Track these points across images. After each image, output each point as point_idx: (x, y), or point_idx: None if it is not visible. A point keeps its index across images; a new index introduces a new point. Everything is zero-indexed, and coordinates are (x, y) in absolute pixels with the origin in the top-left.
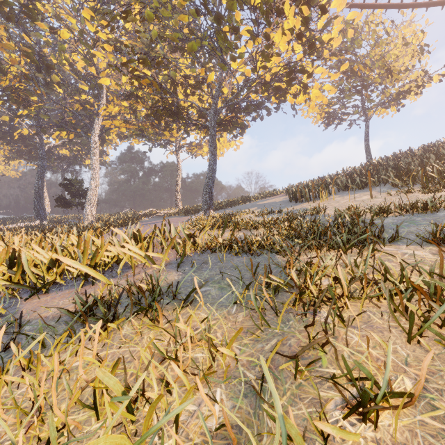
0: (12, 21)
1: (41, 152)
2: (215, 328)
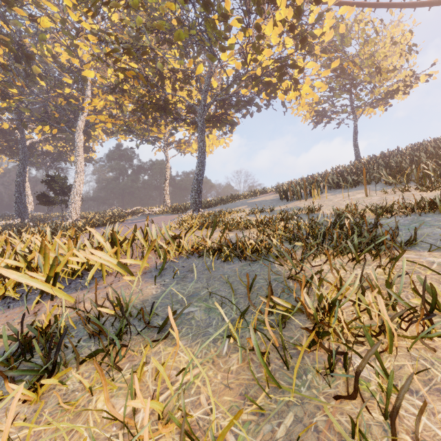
0: None
1: (22, 147)
2: (197, 384)
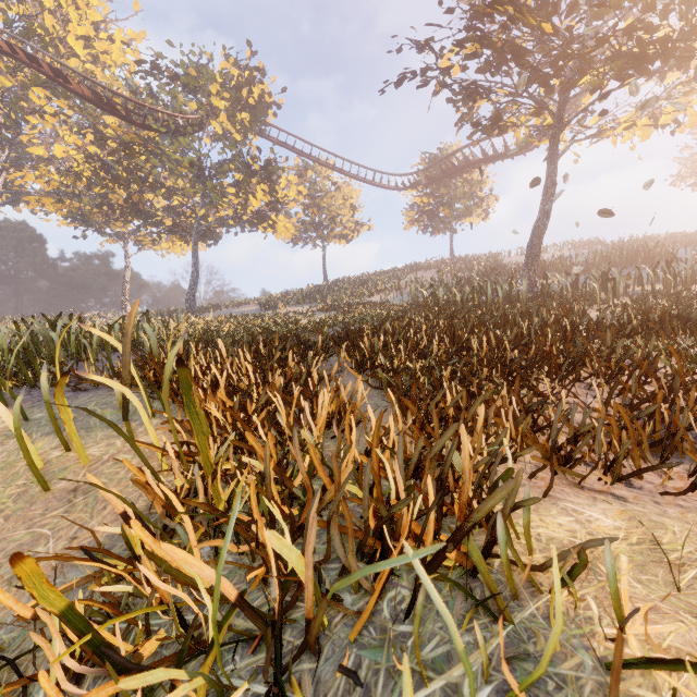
0: None
1: None
2: None
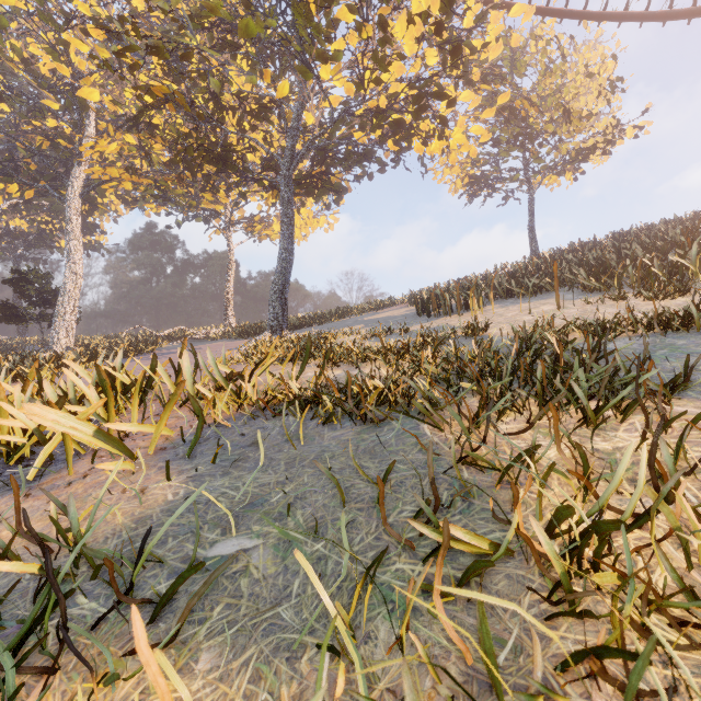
0: None
1: None
2: None
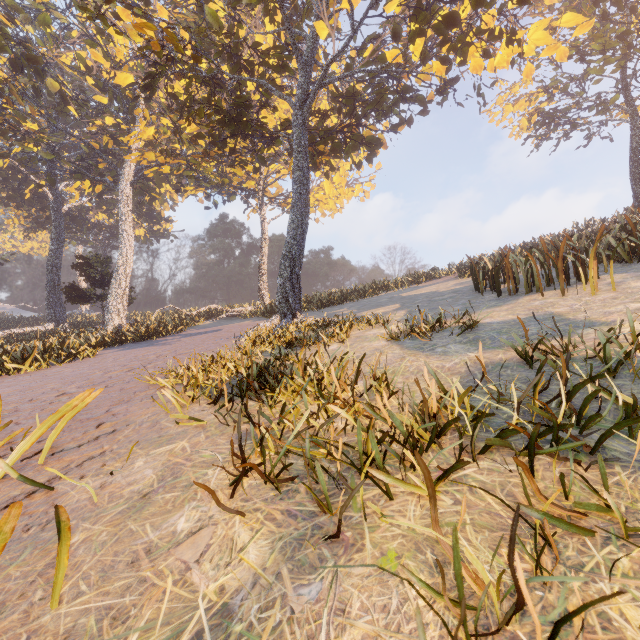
0: None
1: (56, 216)
2: None
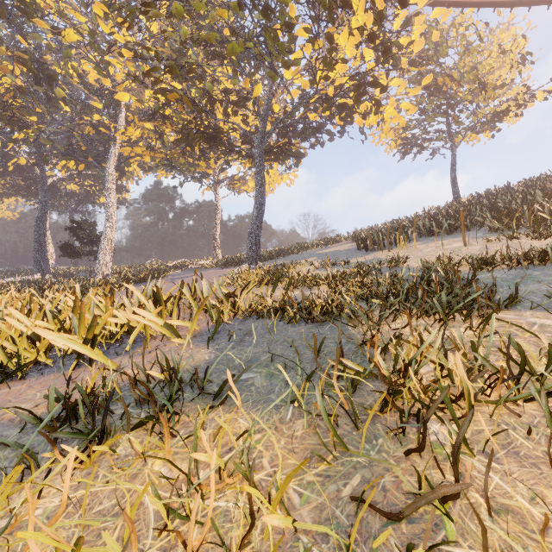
0: (1, 17)
1: (42, 187)
2: (259, 448)
